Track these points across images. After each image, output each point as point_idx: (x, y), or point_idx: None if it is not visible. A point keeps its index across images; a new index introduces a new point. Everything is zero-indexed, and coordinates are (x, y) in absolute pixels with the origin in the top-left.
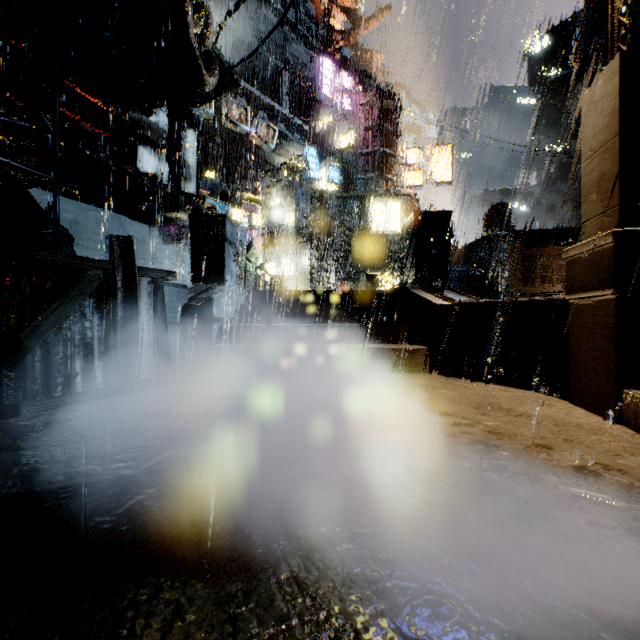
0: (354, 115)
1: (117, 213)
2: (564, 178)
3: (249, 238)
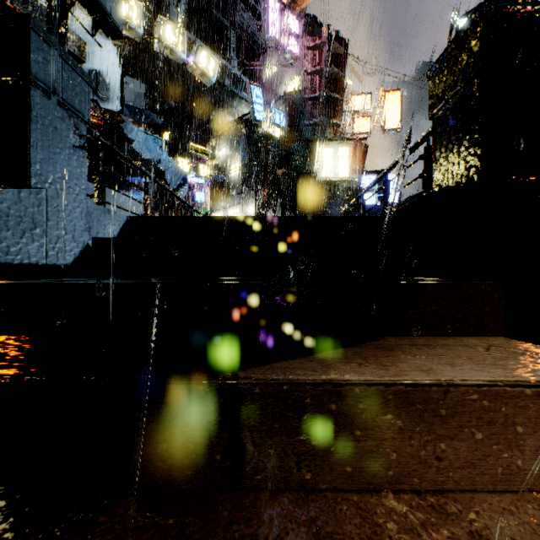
0: (301, 60)
1: None
2: None
3: (180, 172)
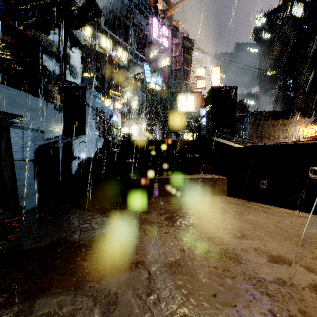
0: (169, 49)
1: (23, 91)
2: (272, 88)
3: (110, 112)
